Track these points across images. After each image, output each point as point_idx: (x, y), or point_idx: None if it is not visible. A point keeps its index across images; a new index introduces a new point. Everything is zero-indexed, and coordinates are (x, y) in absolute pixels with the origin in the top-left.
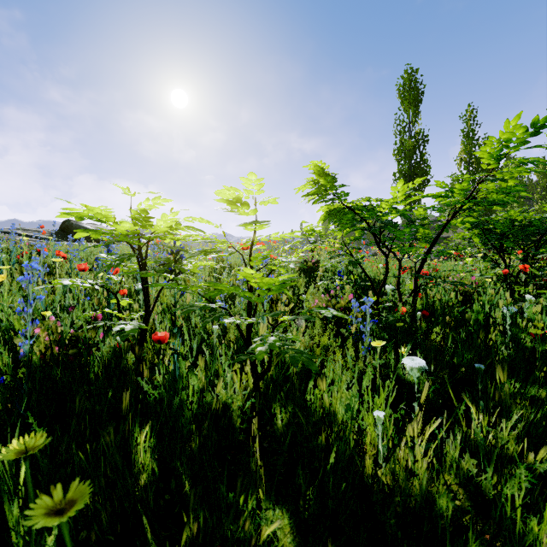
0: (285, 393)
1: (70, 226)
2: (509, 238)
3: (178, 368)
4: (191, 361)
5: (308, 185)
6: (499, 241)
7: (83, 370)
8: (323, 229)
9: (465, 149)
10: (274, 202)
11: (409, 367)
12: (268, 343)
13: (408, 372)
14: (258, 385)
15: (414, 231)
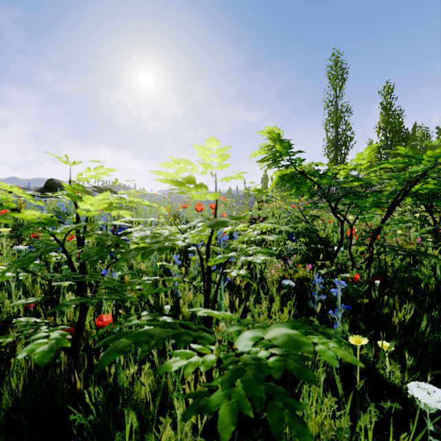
0: (254, 439)
1: (53, 184)
2: (439, 197)
3: (120, 371)
4: (135, 366)
5: (263, 151)
6: (431, 201)
7: (4, 377)
8: (262, 185)
9: (383, 119)
10: (239, 176)
11: (423, 401)
12: (236, 395)
13: (417, 402)
14: (217, 413)
15: (377, 199)
